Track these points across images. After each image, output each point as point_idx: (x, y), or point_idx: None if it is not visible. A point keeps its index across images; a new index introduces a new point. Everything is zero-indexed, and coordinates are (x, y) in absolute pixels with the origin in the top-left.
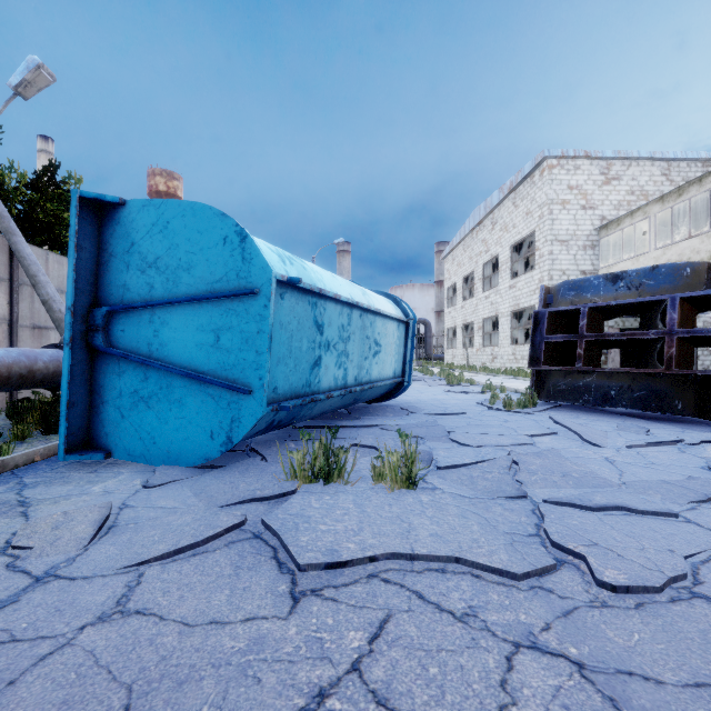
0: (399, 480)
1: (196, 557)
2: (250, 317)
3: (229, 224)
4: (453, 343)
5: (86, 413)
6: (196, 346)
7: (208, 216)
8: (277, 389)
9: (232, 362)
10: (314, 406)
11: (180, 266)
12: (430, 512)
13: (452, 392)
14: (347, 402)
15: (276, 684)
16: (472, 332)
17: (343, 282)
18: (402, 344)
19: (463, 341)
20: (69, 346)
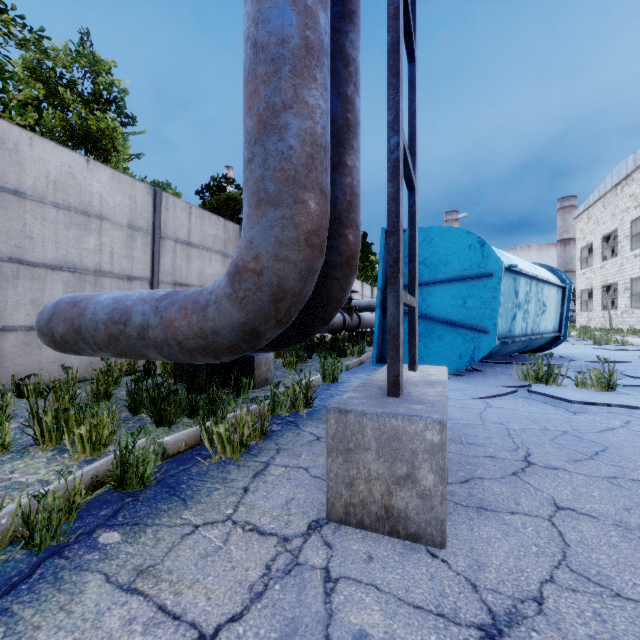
0: (599, 386)
1: (503, 399)
2: (487, 289)
3: (473, 238)
4: (588, 306)
5: (380, 343)
6: (449, 306)
7: (458, 234)
8: (498, 332)
9: (474, 315)
10: (509, 346)
11: (440, 262)
12: (632, 399)
13: (603, 350)
14: (522, 347)
15: (588, 424)
16: (613, 293)
17: (522, 261)
18: (559, 306)
19: (603, 303)
20: (379, 307)
